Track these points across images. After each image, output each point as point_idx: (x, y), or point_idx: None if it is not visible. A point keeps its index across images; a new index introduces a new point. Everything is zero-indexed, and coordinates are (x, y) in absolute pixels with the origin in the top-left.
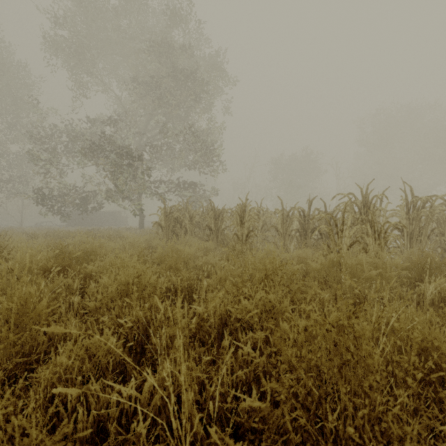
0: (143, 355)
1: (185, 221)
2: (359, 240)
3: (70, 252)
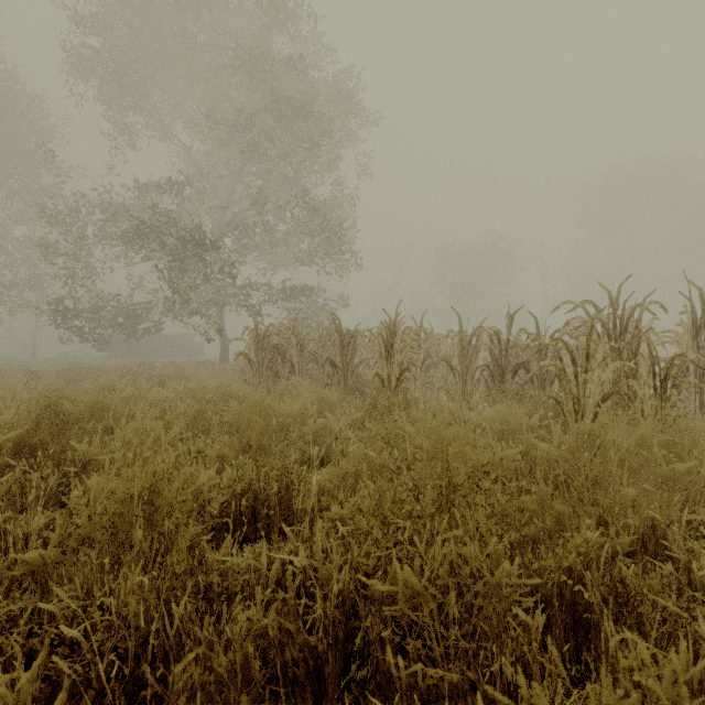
0: (139, 704)
1: (291, 351)
2: (619, 391)
3: (65, 412)
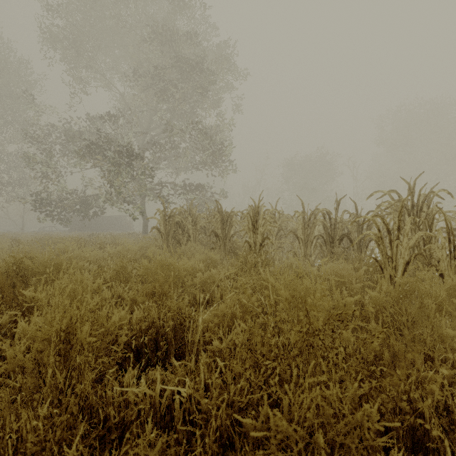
0: None
1: (188, 225)
2: (422, 253)
3: (25, 267)
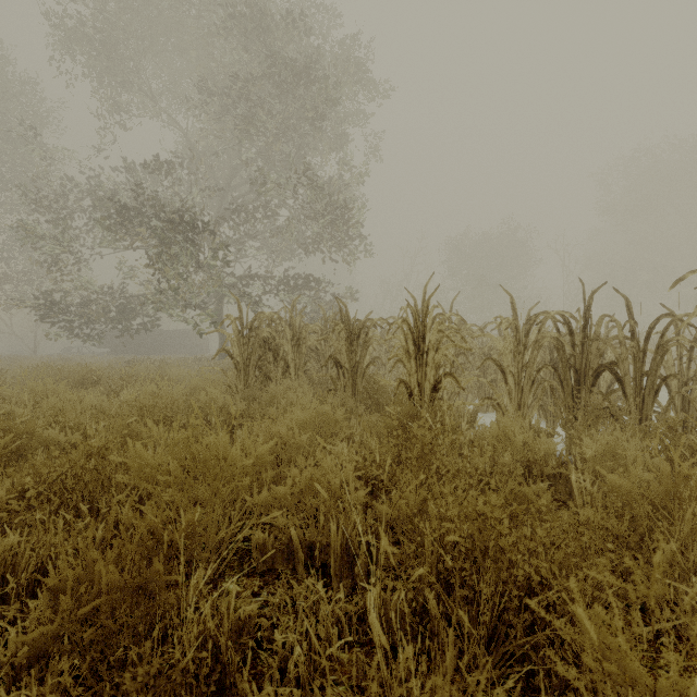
0: None
1: (285, 346)
2: None
3: None
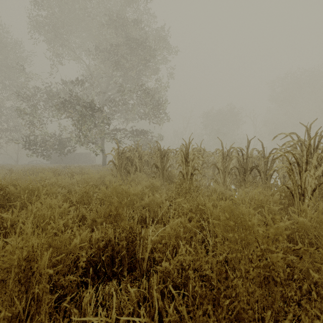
0: None
1: (135, 160)
2: None
3: (10, 192)
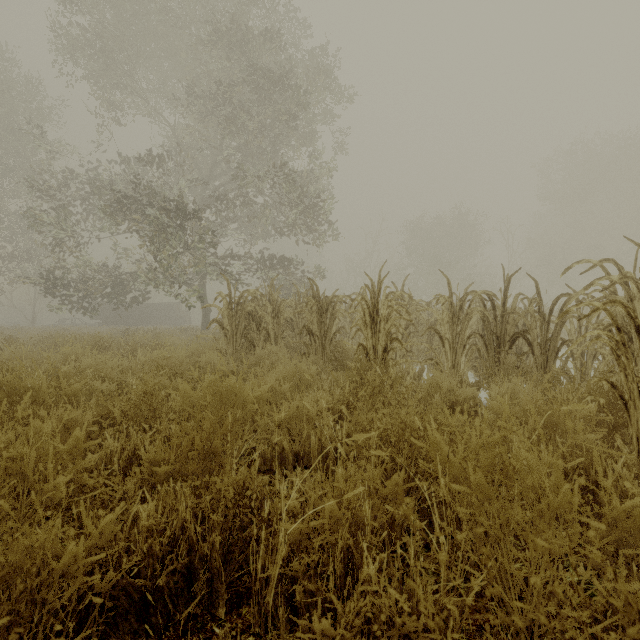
0: None
1: (266, 318)
2: None
3: None
